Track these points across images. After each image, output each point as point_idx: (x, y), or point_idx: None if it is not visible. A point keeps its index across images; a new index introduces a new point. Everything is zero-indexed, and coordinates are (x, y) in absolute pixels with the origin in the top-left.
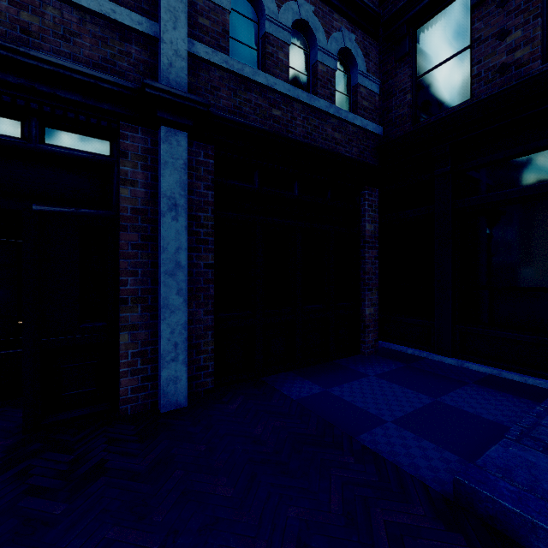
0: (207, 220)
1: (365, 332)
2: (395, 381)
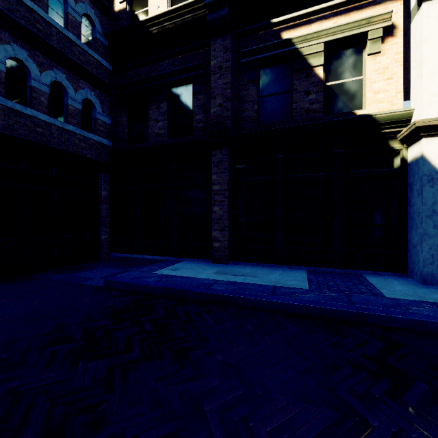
0: None
1: (101, 248)
2: (111, 268)
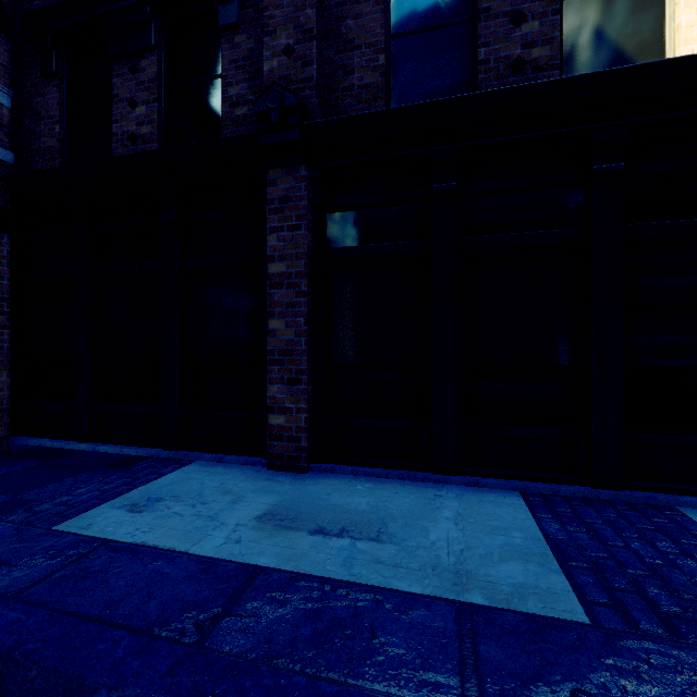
0: None
1: None
2: None
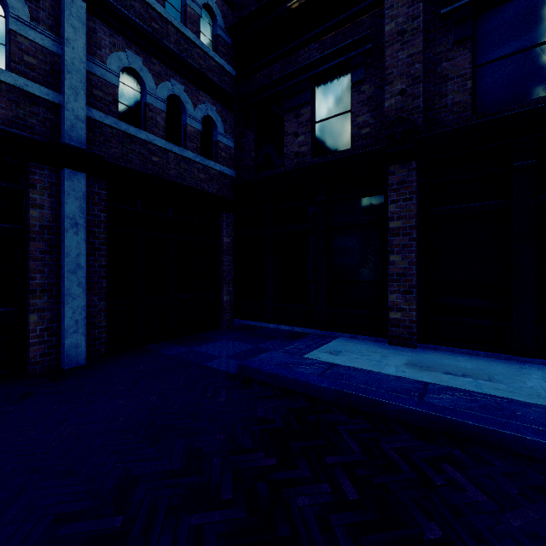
0: (101, 234)
1: (223, 313)
2: (237, 340)
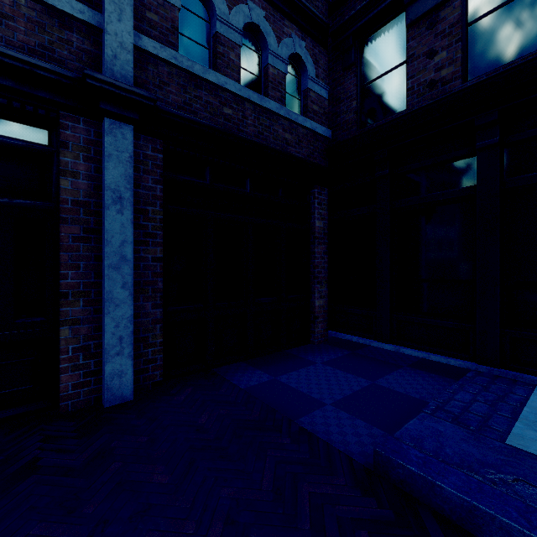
0: (155, 214)
1: (315, 323)
2: (339, 367)
